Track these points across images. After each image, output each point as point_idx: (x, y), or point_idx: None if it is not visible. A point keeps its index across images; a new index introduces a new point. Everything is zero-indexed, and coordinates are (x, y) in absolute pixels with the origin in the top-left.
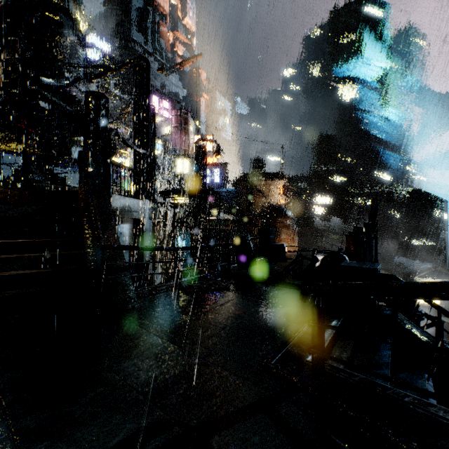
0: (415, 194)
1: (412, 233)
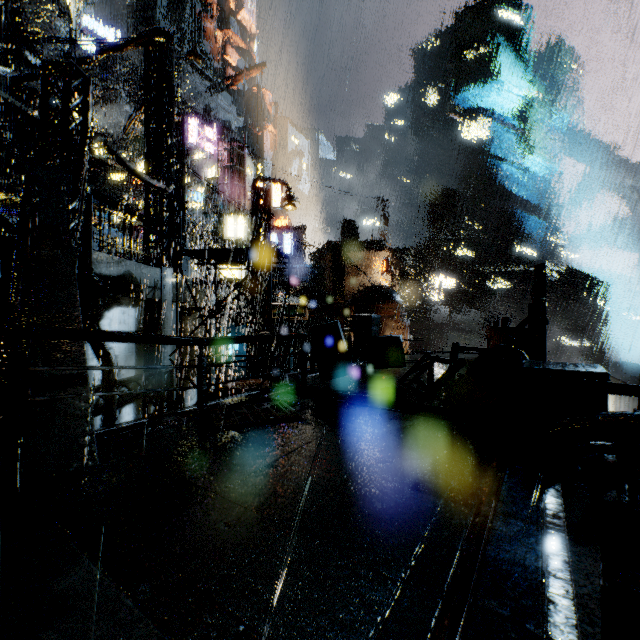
0: (568, 275)
1: (564, 330)
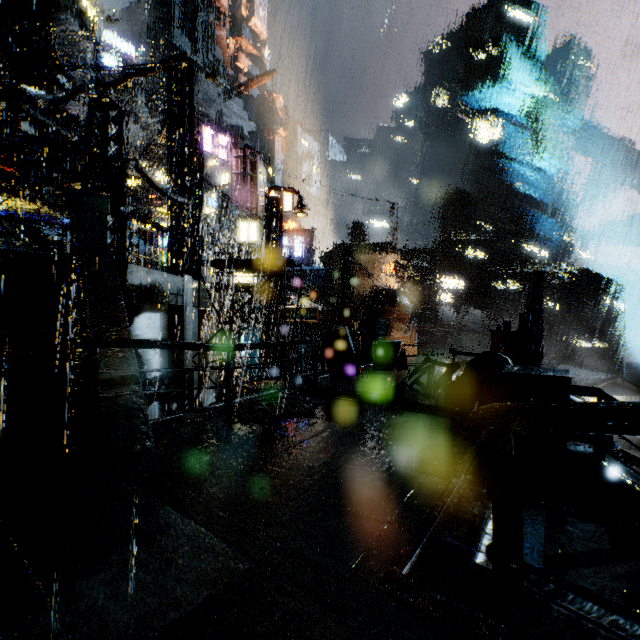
0: (580, 276)
1: (576, 331)
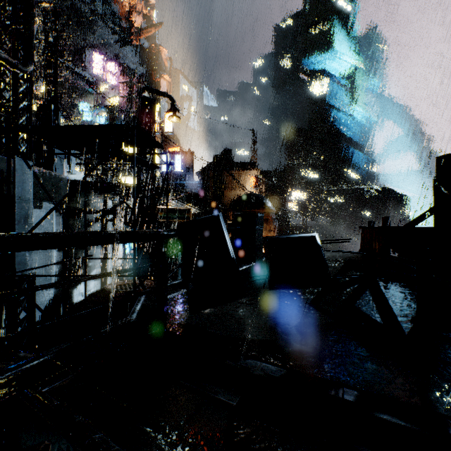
0: (383, 192)
1: None
